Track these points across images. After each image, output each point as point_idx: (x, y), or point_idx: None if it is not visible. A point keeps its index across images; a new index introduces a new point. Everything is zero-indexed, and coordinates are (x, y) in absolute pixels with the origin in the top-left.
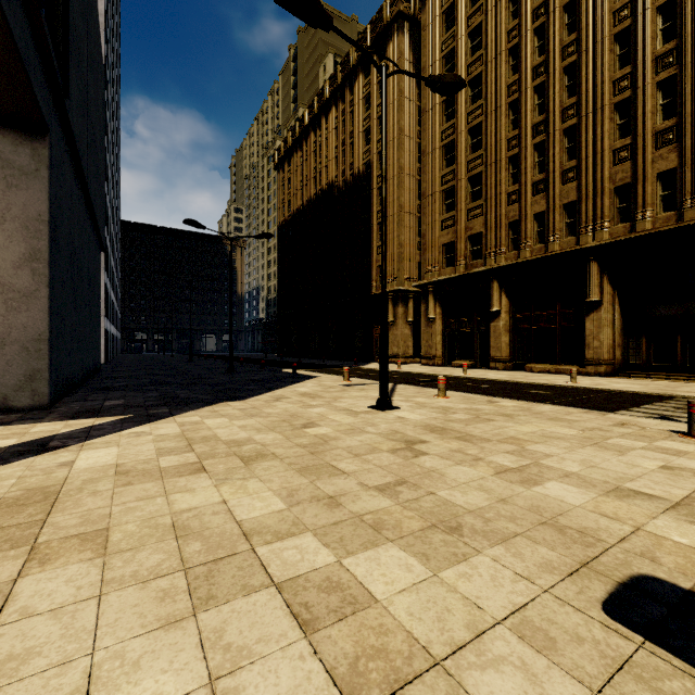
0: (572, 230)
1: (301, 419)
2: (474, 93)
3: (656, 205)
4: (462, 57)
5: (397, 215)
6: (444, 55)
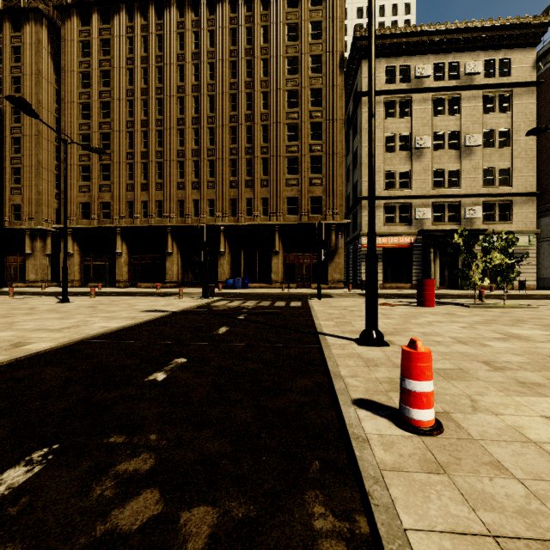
0: (161, 215)
1: (23, 308)
2: (104, 112)
3: (193, 213)
4: (96, 83)
5: (36, 168)
6: (82, 72)
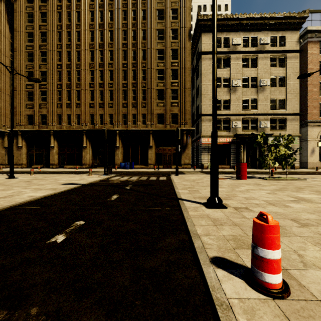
0: (79, 123)
1: None
2: (43, 58)
3: (99, 122)
4: (37, 39)
5: None
6: (28, 32)
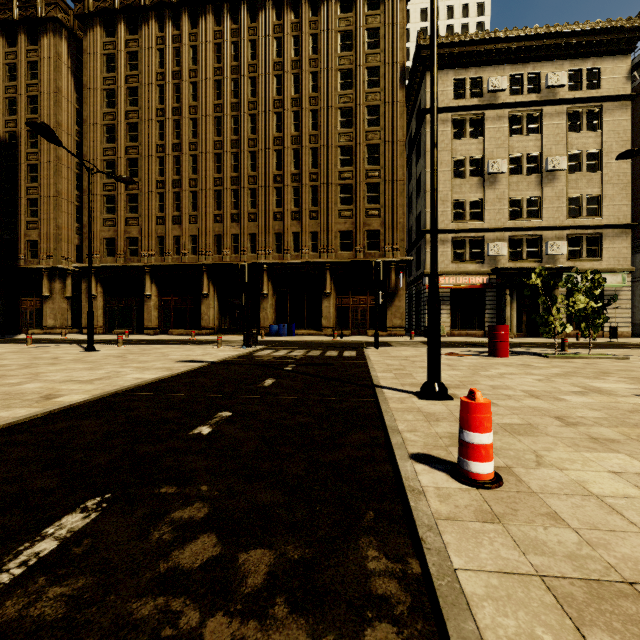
0: (195, 252)
1: (46, 357)
2: (132, 134)
3: (231, 250)
4: (122, 102)
5: (55, 199)
6: (106, 89)
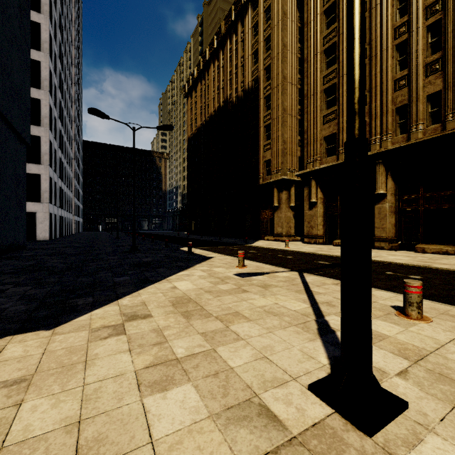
0: None
1: None
2: None
3: None
4: None
5: (281, 117)
6: None
